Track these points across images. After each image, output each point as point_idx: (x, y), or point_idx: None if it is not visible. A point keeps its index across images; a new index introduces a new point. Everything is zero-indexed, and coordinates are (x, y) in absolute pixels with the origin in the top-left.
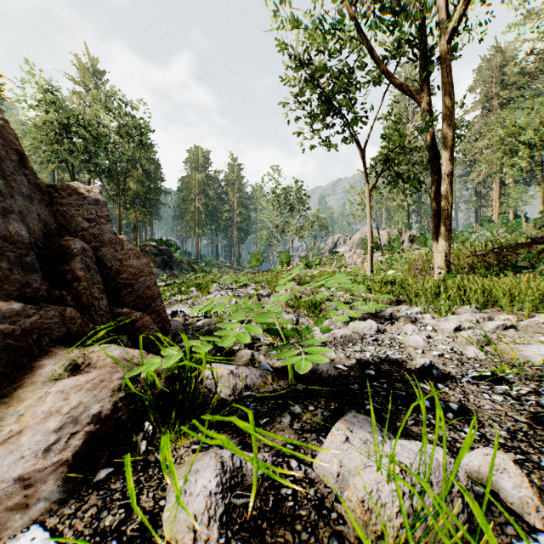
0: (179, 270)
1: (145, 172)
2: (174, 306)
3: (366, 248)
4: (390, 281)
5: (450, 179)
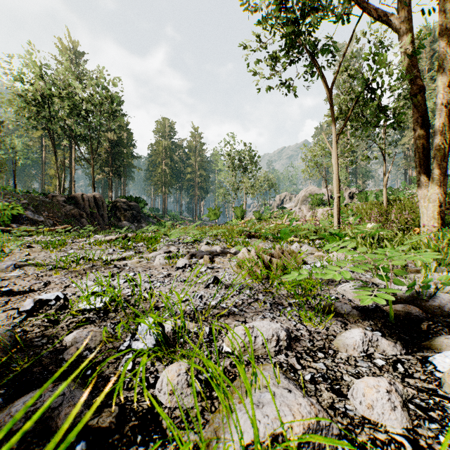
0: (147, 223)
1: (119, 138)
2: (91, 273)
3: (313, 203)
4: (375, 237)
5: (448, 111)
